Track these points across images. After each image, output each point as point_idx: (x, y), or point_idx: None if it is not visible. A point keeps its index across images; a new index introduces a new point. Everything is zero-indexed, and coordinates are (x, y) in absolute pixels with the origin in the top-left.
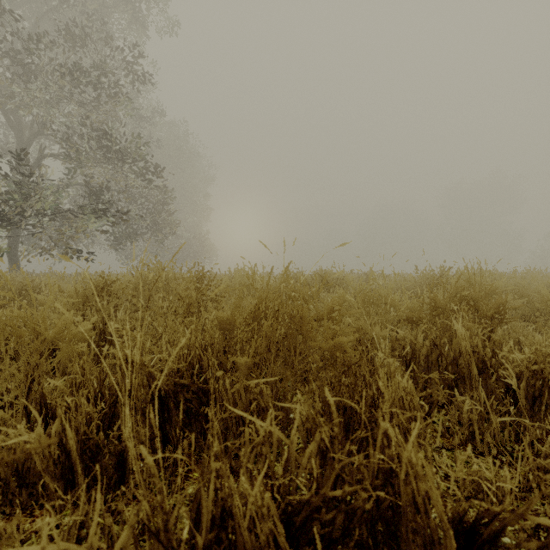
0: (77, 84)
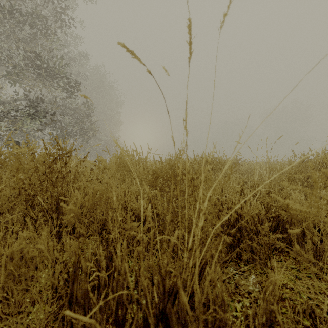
0: (18, 23)
